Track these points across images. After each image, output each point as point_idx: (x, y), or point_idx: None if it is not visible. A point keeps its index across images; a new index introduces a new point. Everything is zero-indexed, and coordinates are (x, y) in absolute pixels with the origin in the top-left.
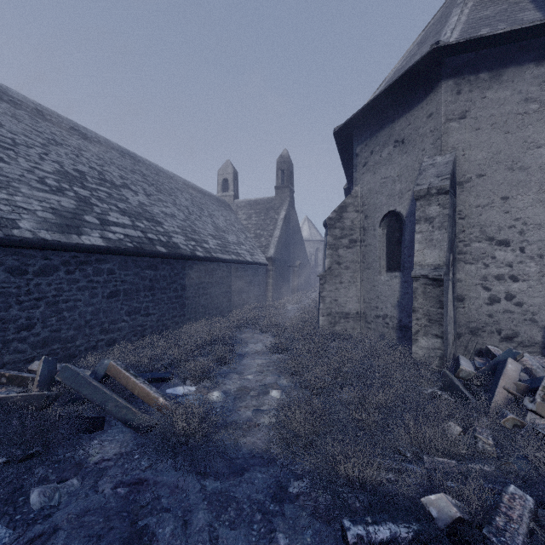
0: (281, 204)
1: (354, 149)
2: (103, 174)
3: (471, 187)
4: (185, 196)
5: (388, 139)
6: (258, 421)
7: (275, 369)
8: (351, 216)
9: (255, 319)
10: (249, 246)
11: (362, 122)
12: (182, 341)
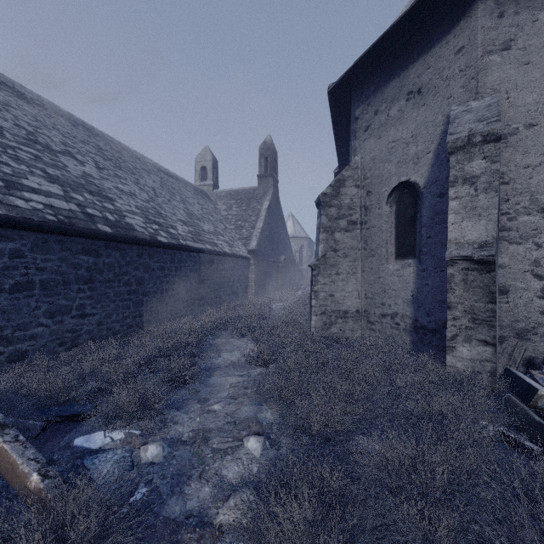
0: (264, 194)
1: (353, 112)
2: (35, 135)
3: (517, 141)
4: (153, 178)
5: (399, 91)
6: (219, 514)
7: (255, 392)
8: (350, 192)
9: (232, 320)
10: (228, 237)
11: (363, 76)
12: (129, 352)
